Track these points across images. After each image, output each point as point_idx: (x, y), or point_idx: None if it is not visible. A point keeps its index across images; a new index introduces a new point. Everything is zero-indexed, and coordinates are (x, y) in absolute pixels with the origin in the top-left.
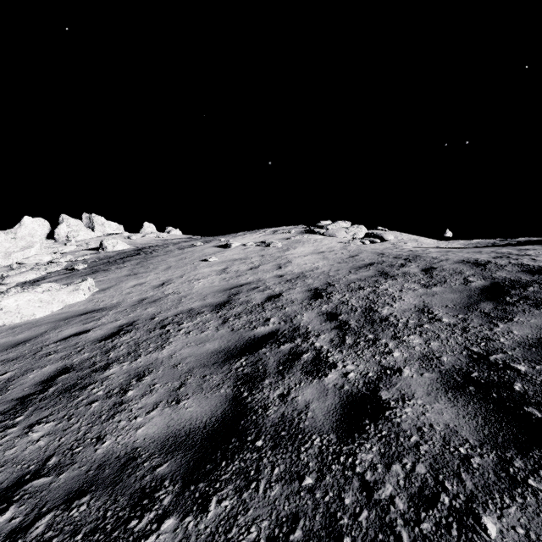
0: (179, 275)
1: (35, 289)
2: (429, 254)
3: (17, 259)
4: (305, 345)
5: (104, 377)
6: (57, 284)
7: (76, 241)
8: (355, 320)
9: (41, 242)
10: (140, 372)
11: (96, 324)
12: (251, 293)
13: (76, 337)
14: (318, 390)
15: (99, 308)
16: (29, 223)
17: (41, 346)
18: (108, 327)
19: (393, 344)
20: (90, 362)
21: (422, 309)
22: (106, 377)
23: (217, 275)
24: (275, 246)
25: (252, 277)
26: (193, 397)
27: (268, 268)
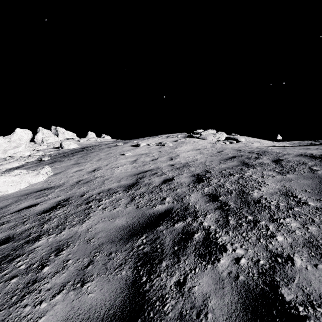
0: (106, 164)
1: (9, 173)
2: (273, 150)
3: (10, 154)
4: (195, 225)
5: (32, 249)
6: (25, 170)
7: (47, 143)
8: (233, 201)
9: (26, 144)
10: (60, 245)
11: (44, 199)
12: (152, 177)
13: (27, 209)
14: (214, 280)
15: (50, 187)
16: (19, 132)
17: (1, 216)
18: (51, 202)
19: (273, 226)
20: (27, 232)
21: (286, 193)
22: (33, 249)
23: (130, 164)
24: (168, 145)
25: (153, 165)
26: (97, 279)
27: (163, 160)
